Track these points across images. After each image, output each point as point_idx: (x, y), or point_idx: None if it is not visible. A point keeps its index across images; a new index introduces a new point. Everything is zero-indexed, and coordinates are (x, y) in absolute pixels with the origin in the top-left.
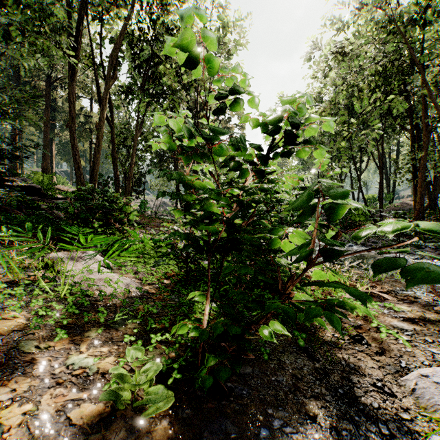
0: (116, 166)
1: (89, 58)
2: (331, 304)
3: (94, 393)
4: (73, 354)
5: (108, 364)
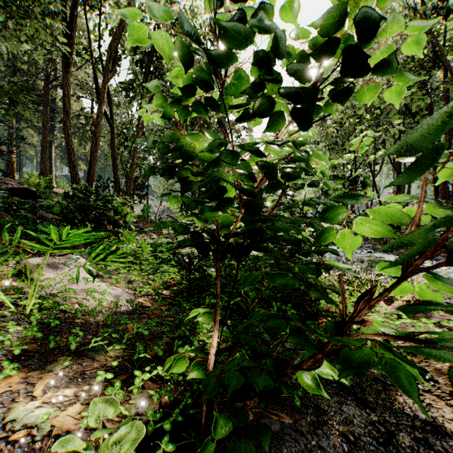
0: (116, 166)
1: (87, 52)
2: (452, 346)
3: None
4: (20, 401)
5: (69, 419)
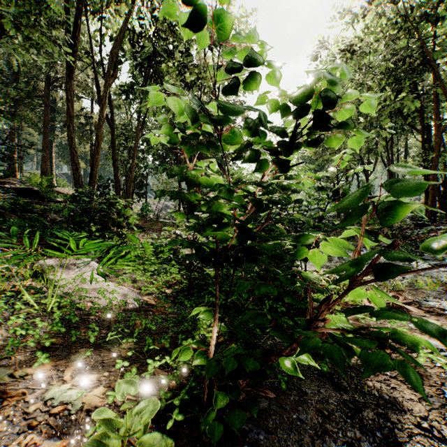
0: (117, 167)
1: (89, 56)
2: (382, 336)
3: (75, 440)
4: (54, 384)
5: (96, 398)
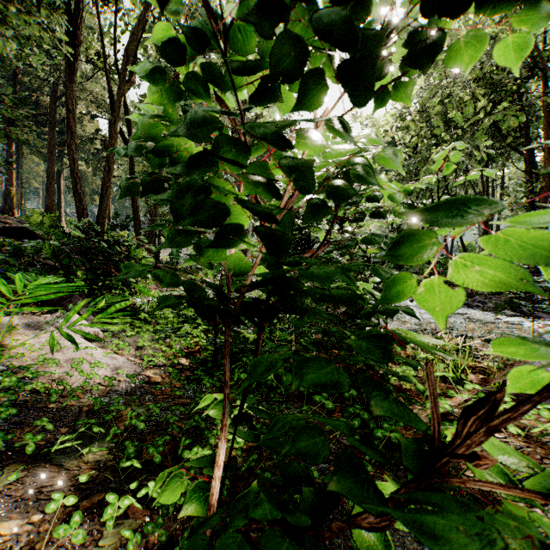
0: (136, 201)
1: (101, 59)
2: None
3: None
4: None
5: None
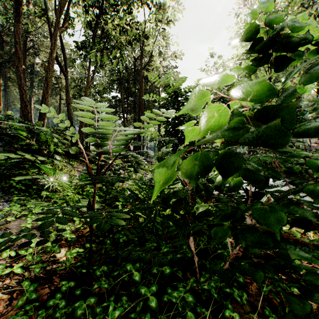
0: (70, 110)
1: None
2: None
3: None
4: None
5: None
